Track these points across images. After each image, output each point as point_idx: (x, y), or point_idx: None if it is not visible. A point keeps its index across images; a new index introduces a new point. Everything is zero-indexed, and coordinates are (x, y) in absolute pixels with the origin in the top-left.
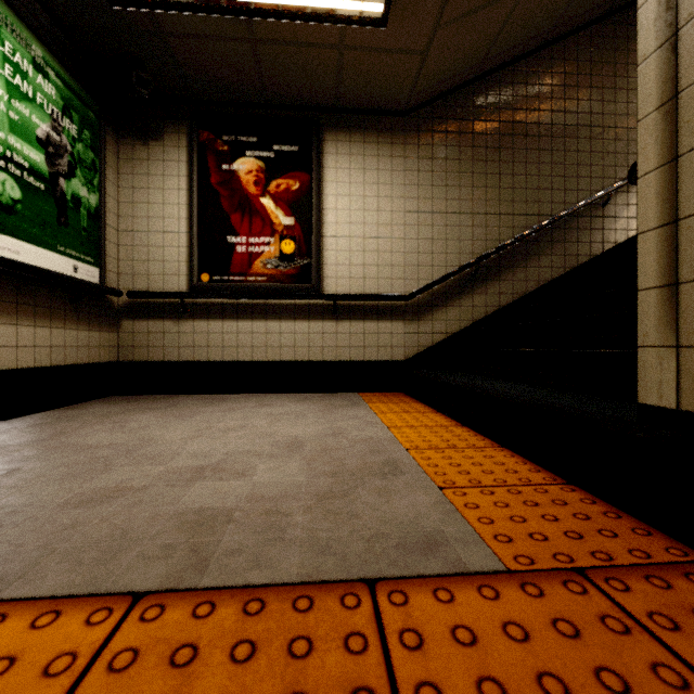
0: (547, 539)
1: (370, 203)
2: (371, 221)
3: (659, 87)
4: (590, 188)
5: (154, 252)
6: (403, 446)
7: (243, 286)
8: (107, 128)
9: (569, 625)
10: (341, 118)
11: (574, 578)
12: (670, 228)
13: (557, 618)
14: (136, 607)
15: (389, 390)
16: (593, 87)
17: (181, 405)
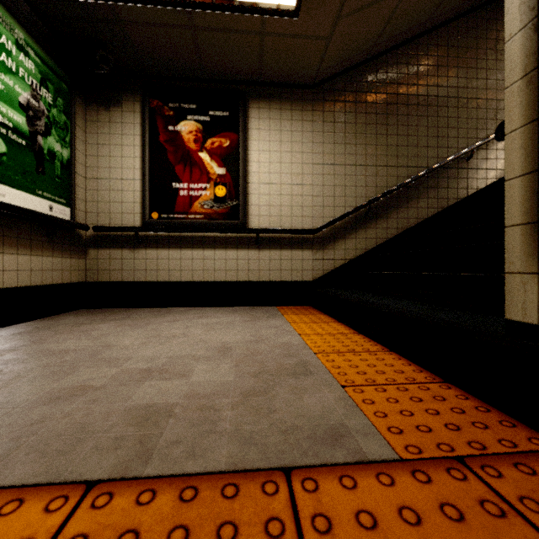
0: (431, 430)
1: (285, 157)
2: (286, 171)
3: (523, 60)
4: (457, 146)
5: (114, 195)
6: (312, 350)
7: (185, 222)
8: (77, 97)
9: (454, 509)
10: (262, 90)
11: (455, 466)
12: (533, 176)
13: (444, 503)
14: (88, 495)
15: (300, 304)
16: (460, 67)
17: (136, 316)
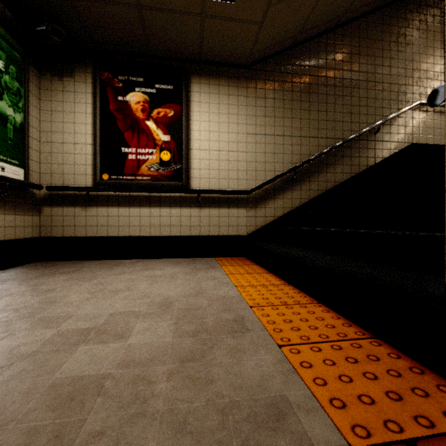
0: (373, 402)
1: (223, 127)
2: (224, 139)
3: None
4: (367, 121)
5: (67, 157)
6: (248, 303)
7: (133, 183)
8: (31, 66)
9: None
10: (203, 68)
11: None
12: None
13: None
14: None
15: (236, 256)
16: (369, 55)
17: (86, 269)
